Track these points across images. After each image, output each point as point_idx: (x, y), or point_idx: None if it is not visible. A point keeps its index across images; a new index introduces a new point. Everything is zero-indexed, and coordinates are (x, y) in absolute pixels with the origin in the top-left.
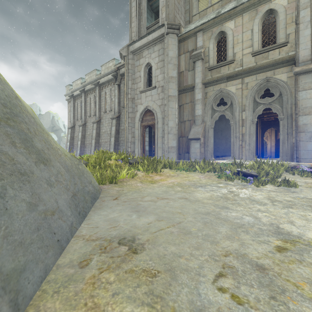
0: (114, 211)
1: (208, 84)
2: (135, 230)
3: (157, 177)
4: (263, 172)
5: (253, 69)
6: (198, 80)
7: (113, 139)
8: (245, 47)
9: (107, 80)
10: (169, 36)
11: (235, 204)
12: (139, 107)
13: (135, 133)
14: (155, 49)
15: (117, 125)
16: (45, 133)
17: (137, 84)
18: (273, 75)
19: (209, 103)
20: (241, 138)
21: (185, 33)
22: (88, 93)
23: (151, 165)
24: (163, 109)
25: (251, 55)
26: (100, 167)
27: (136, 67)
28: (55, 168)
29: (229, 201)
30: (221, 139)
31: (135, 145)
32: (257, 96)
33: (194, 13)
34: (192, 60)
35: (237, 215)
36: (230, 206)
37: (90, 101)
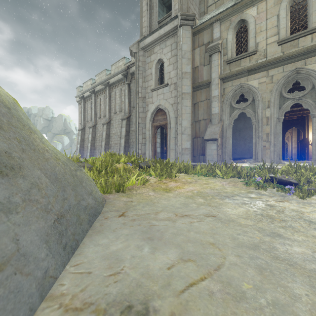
0: (118, 238)
1: (226, 78)
2: (149, 284)
3: (172, 184)
4: (304, 179)
5: (279, 59)
6: (214, 75)
7: (123, 140)
8: (270, 35)
9: (117, 80)
10: (183, 28)
11: (288, 229)
12: (150, 106)
13: (146, 134)
14: (167, 44)
15: (127, 126)
16: (26, 129)
17: (148, 82)
18: (304, 65)
19: (227, 100)
20: (264, 138)
21: (199, 25)
22: (98, 94)
23: (165, 170)
24: (176, 108)
25: (277, 44)
26: (106, 172)
27: (147, 64)
28: (29, 179)
29: (276, 222)
30: (239, 140)
31: (146, 146)
32: (284, 91)
33: (209, 4)
34: (208, 53)
35: (304, 251)
36: (283, 233)
37: (100, 102)
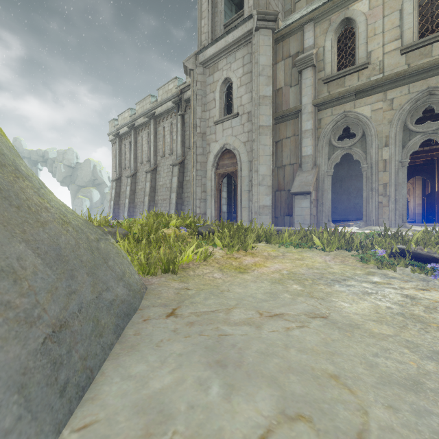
0: (165, 363)
1: (323, 105)
2: None
3: (247, 259)
4: None
5: (403, 75)
6: (306, 100)
7: (174, 195)
8: (389, 39)
9: (165, 110)
10: (260, 32)
11: None
12: (213, 146)
13: (207, 185)
14: (238, 56)
15: (180, 174)
16: (8, 172)
17: (210, 111)
18: None
19: (325, 136)
20: (380, 191)
21: (284, 28)
22: (139, 130)
23: (236, 238)
24: (250, 147)
25: (399, 52)
26: (149, 242)
27: (208, 86)
28: None
29: (433, 331)
30: (340, 194)
31: (206, 203)
32: (410, 121)
33: None
34: (297, 69)
35: None
36: None
37: (143, 141)
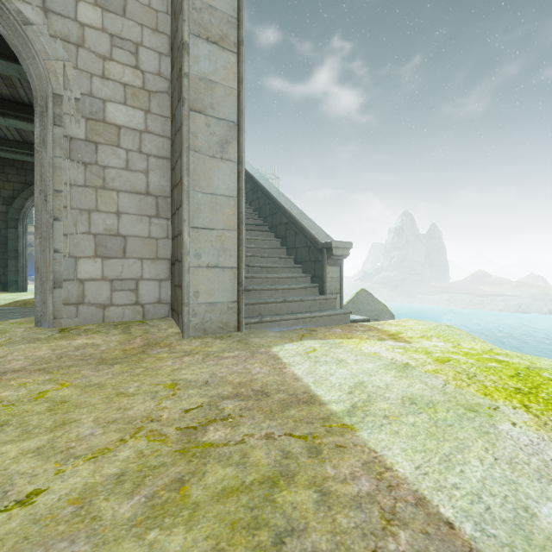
0: None
1: None
2: None
3: None
4: None
5: None
6: None
7: None
8: None
9: None
10: None
11: None
12: None
13: None
14: None
15: None
16: None
17: None
18: None
19: None
20: None
21: None
22: None
23: None
24: None
25: None
26: None
27: None
28: None
29: None
30: (28, 263)
31: None
32: None
33: None
34: None
35: None
36: None
37: None
